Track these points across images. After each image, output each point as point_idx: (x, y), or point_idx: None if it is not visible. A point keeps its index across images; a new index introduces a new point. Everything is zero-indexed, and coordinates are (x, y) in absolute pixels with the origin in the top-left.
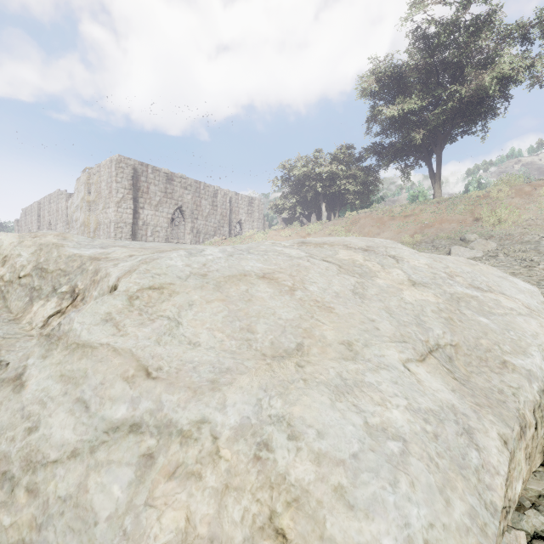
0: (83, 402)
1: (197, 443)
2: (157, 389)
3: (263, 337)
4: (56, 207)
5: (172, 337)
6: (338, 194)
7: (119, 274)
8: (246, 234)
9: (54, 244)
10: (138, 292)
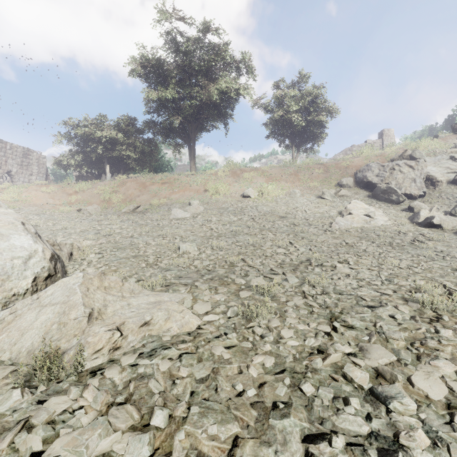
0: None
1: None
2: None
3: None
4: None
5: None
6: (121, 158)
7: None
8: None
9: None
10: None
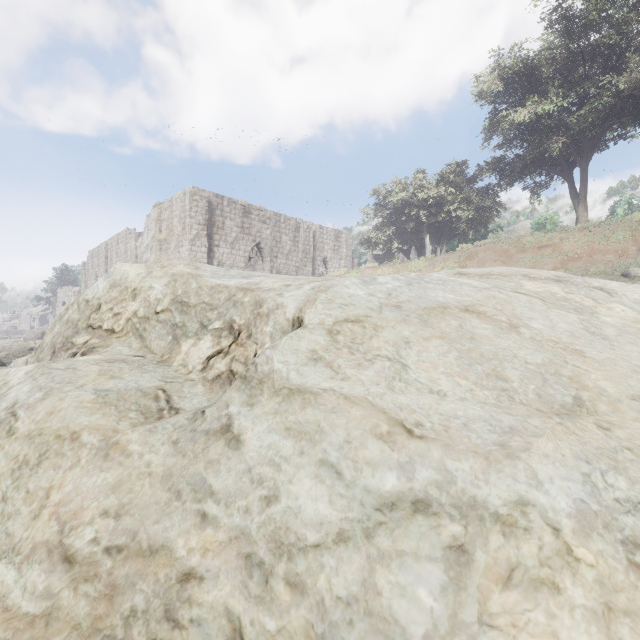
0: (330, 466)
1: (530, 535)
2: (434, 453)
3: (522, 386)
4: (124, 248)
5: (405, 384)
6: (446, 223)
7: (297, 305)
8: (335, 273)
9: (190, 274)
10: (335, 326)
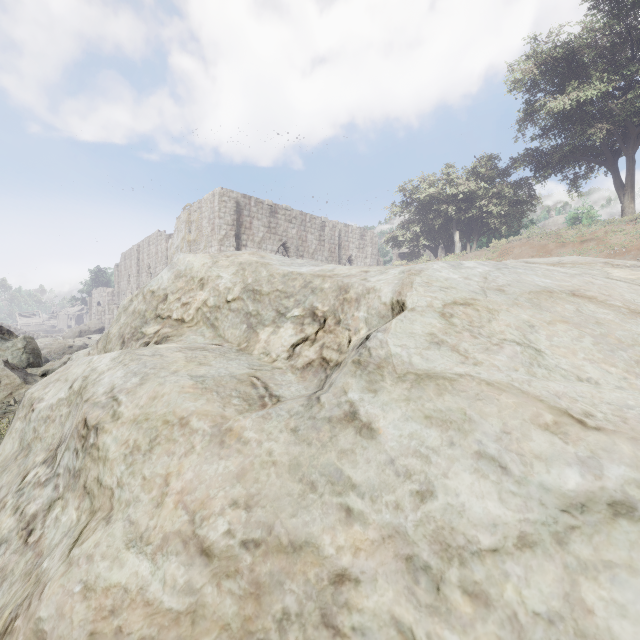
0: (491, 459)
1: None
2: (622, 447)
3: None
4: (155, 250)
5: (546, 370)
6: (477, 218)
7: (393, 288)
8: None
9: (258, 262)
10: (446, 308)
